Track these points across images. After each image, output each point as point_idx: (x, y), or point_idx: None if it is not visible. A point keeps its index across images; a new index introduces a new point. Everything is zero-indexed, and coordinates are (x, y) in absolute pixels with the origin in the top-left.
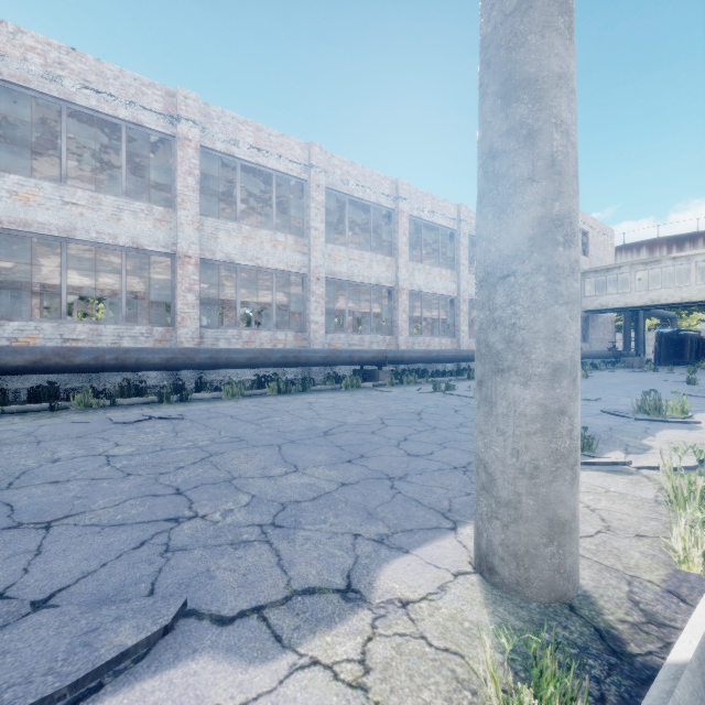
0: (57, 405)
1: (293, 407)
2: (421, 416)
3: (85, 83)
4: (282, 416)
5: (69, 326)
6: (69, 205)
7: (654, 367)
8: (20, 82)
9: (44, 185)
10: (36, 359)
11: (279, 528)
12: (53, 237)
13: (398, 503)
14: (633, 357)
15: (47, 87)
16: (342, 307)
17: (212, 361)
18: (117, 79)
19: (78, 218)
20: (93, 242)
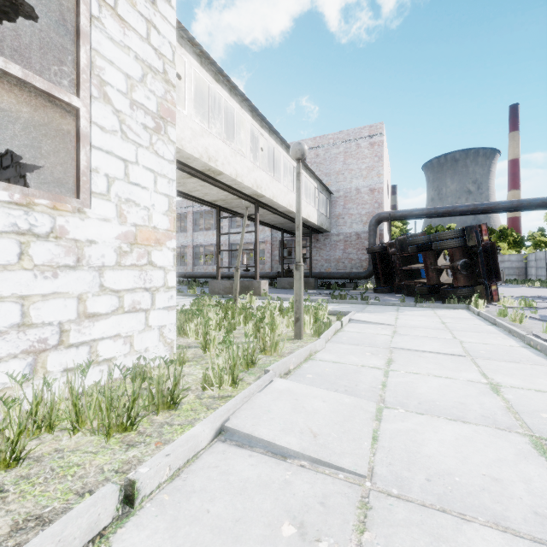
0: None
1: None
2: None
3: None
4: None
5: None
6: None
7: (201, 284)
8: None
9: None
10: None
11: None
12: None
13: None
14: (279, 278)
15: None
16: (207, 251)
17: None
18: None
19: None
20: None
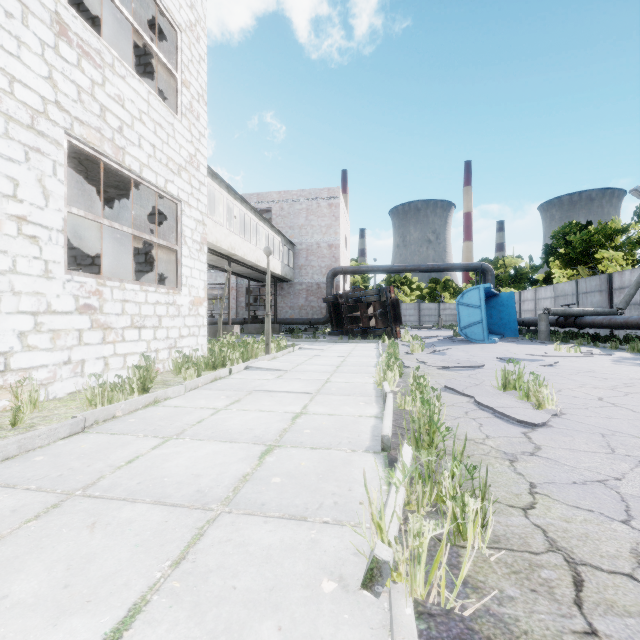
0: None
1: None
2: None
3: None
4: None
5: None
6: None
7: None
8: None
9: None
10: None
11: None
12: None
13: None
14: (246, 324)
15: None
16: None
17: None
18: None
19: None
20: None
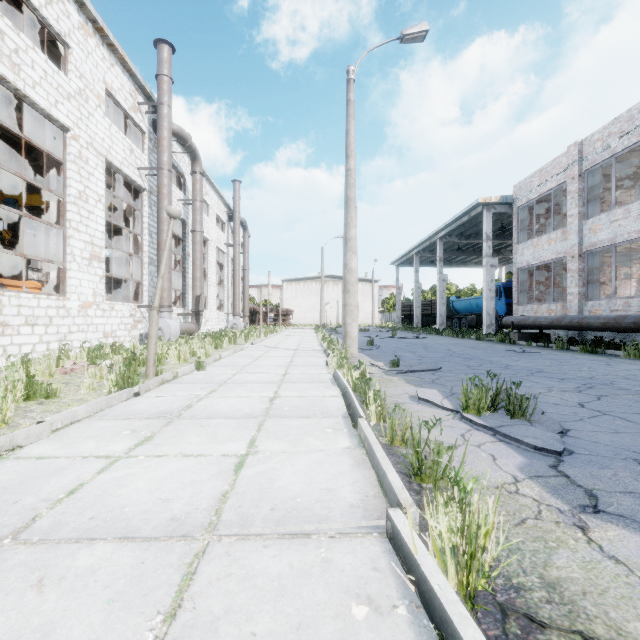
0: (547, 345)
1: (574, 361)
2: (516, 369)
3: (621, 134)
4: (523, 358)
5: (613, 301)
6: (613, 222)
7: None
8: (592, 164)
9: (602, 217)
10: (550, 322)
11: (382, 352)
12: (608, 246)
13: (382, 355)
14: None
15: (603, 156)
16: None
17: (634, 326)
18: (639, 112)
19: (618, 229)
20: (628, 241)
